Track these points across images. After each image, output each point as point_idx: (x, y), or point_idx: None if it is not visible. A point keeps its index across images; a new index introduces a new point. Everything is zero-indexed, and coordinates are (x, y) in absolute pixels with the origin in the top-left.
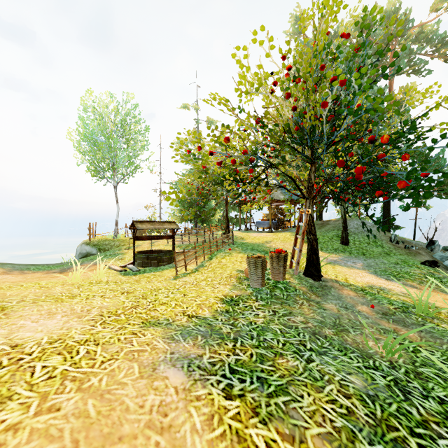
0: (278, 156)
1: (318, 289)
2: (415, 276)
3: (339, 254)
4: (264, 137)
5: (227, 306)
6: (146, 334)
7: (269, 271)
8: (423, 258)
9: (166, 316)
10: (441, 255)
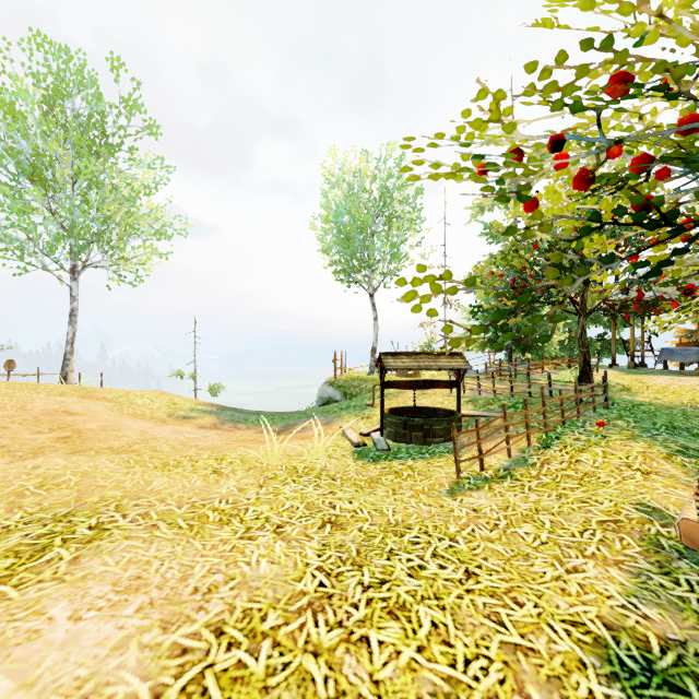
0: None
1: None
2: None
3: None
4: None
5: None
6: None
7: None
8: None
9: None
10: None
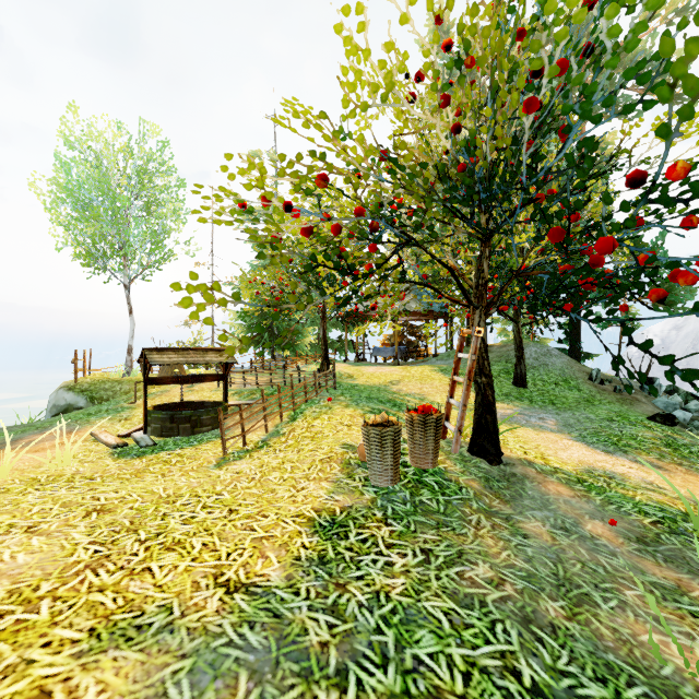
0: (421, 226)
1: (500, 484)
2: (648, 444)
3: (514, 403)
4: (398, 184)
5: (323, 541)
6: (82, 693)
7: (404, 447)
8: (646, 408)
9: (169, 592)
10: (665, 401)
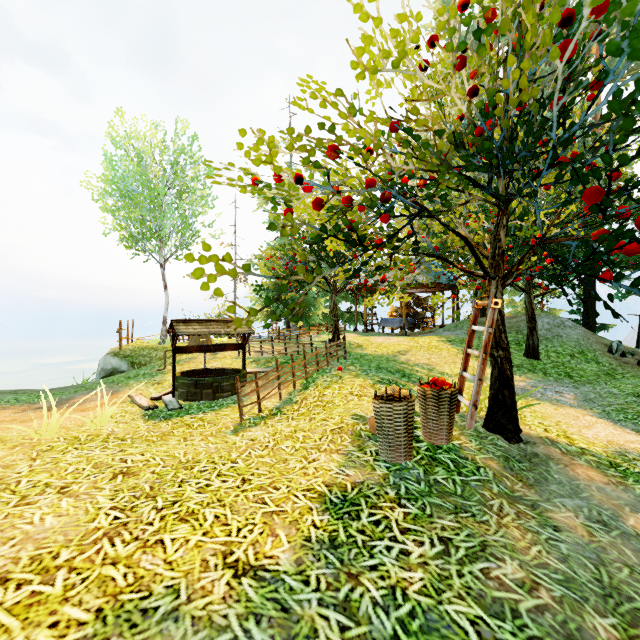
0: (433, 196)
1: (522, 464)
2: None
3: (527, 375)
4: (410, 153)
5: (334, 520)
6: None
7: (415, 420)
8: None
9: (178, 571)
10: None
